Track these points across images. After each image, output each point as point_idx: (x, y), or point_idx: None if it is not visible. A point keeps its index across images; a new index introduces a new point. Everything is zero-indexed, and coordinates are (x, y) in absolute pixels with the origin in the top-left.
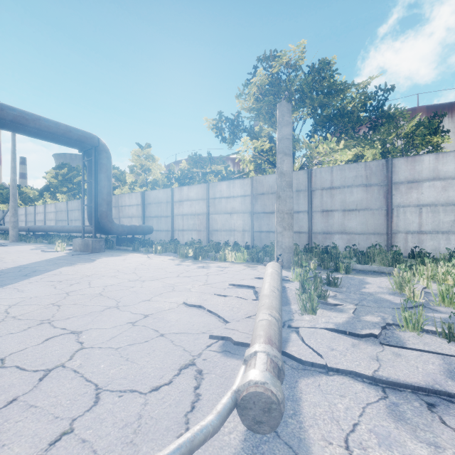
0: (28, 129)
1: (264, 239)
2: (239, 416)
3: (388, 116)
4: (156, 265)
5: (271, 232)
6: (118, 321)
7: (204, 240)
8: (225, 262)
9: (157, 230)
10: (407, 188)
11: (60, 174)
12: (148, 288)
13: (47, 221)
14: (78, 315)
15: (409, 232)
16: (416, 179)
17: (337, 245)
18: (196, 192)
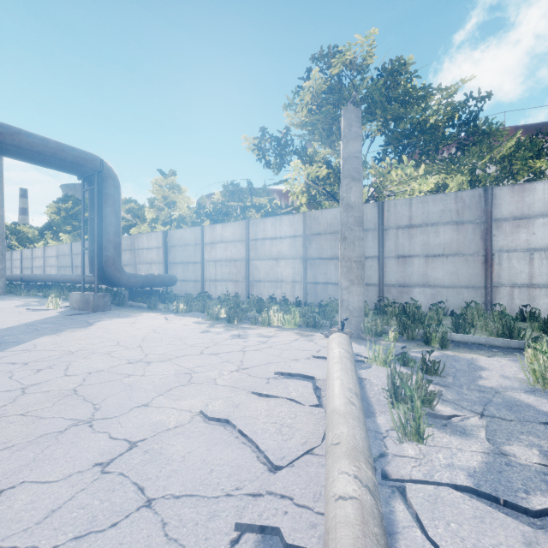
0: (6, 147)
1: (321, 292)
2: None
3: (483, 132)
4: (174, 333)
5: (329, 283)
6: (79, 461)
7: (242, 293)
8: (270, 328)
9: (183, 280)
10: (513, 226)
11: (62, 209)
12: (153, 377)
13: (47, 267)
14: (16, 443)
15: (515, 285)
16: (525, 214)
17: (417, 302)
18: (232, 231)
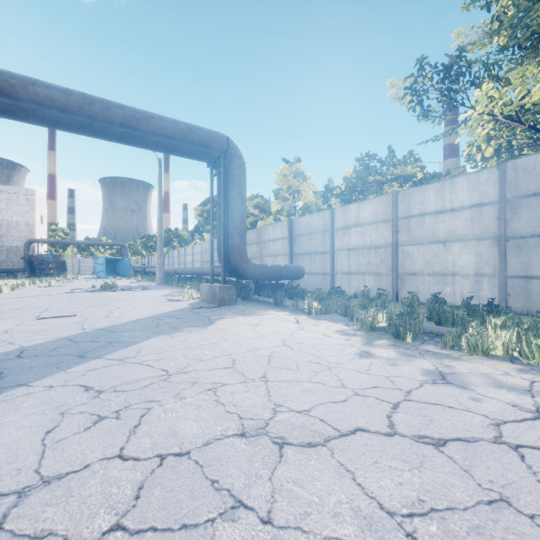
0: (146, 139)
1: (539, 293)
2: None
3: None
4: (314, 351)
5: None
6: None
7: (387, 291)
8: (493, 360)
9: (309, 273)
10: None
11: (204, 211)
12: None
13: (194, 263)
14: None
15: None
16: None
17: None
18: (372, 210)
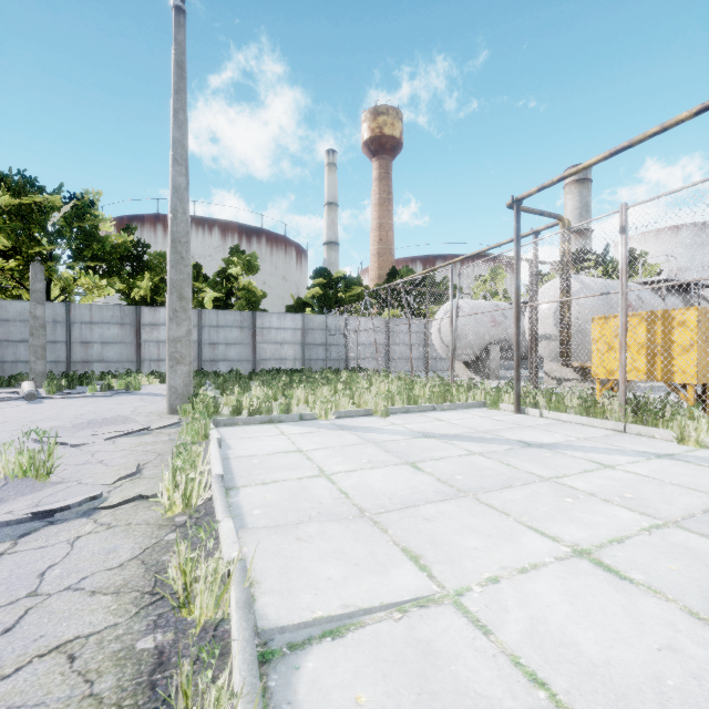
0: None
1: (10, 370)
2: (26, 398)
3: (147, 266)
4: None
5: (19, 362)
6: None
7: None
8: None
9: None
10: (151, 329)
11: None
12: None
13: None
14: None
15: (152, 360)
16: (156, 323)
17: (97, 372)
18: None
